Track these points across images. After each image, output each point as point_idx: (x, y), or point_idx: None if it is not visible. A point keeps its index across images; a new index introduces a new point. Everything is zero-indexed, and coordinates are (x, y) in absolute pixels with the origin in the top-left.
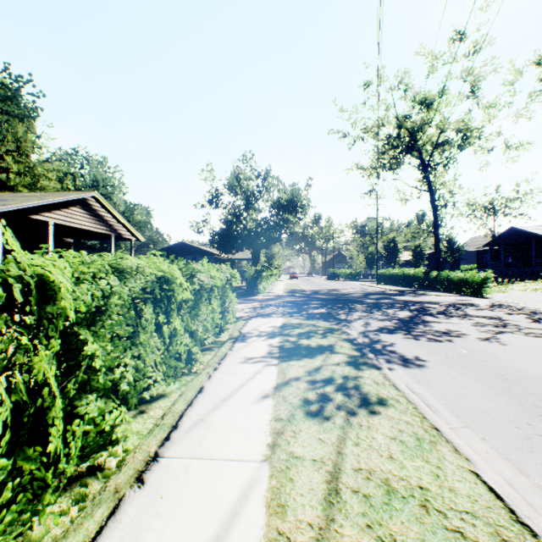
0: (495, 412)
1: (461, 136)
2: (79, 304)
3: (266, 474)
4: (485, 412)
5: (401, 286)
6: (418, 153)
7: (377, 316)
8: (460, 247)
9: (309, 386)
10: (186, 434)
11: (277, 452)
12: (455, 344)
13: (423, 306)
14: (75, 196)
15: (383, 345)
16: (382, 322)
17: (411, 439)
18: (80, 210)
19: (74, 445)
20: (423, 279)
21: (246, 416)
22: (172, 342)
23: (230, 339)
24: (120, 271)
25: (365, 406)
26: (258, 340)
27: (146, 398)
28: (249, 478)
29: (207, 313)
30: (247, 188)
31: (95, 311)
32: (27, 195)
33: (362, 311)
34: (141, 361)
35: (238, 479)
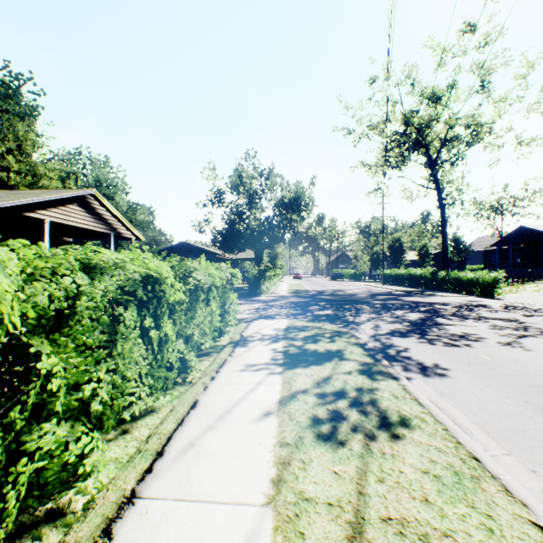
0: (540, 435)
1: (471, 132)
2: (25, 308)
3: (269, 526)
4: (528, 435)
5: (408, 287)
6: (426, 150)
7: (386, 318)
8: (467, 247)
9: (318, 400)
10: (173, 465)
11: (283, 492)
12: (475, 349)
13: (434, 307)
14: (72, 193)
15: (396, 350)
16: (392, 324)
17: (447, 473)
18: (78, 208)
19: (15, 496)
20: (431, 280)
21: (245, 439)
22: (163, 349)
23: (231, 343)
24: (92, 267)
25: (386, 426)
26: (261, 344)
27: (131, 414)
28: (247, 532)
29: (205, 316)
30: (250, 187)
31: (58, 315)
32: (23, 192)
33: (369, 312)
34: (121, 374)
35: (233, 534)
